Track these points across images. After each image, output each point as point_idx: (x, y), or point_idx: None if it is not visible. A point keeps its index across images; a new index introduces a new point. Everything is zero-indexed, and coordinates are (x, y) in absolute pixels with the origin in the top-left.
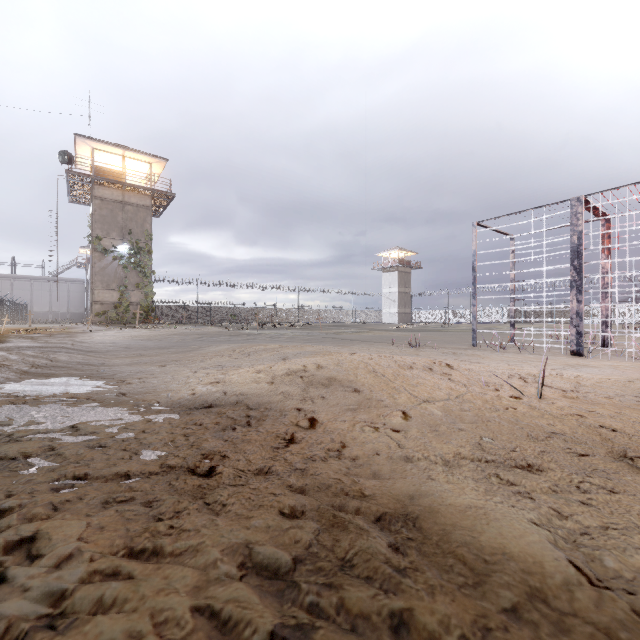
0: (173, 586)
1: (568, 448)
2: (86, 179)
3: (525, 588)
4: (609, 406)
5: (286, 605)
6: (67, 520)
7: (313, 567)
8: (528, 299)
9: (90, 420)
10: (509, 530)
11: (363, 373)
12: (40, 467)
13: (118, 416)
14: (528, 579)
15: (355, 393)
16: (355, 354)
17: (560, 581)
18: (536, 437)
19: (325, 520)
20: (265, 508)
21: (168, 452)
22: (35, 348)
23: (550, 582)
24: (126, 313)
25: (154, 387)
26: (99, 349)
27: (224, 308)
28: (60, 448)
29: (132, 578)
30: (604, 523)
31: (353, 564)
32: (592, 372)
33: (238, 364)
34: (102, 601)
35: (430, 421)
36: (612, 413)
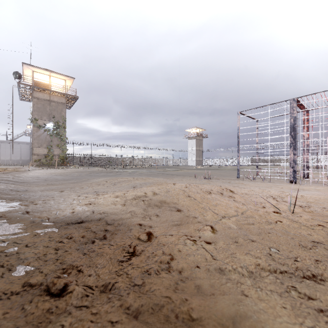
0: None
1: None
2: (29, 87)
3: None
4: None
5: None
6: None
7: None
8: (265, 153)
9: None
10: None
11: (182, 198)
12: None
13: (15, 231)
14: None
15: (178, 212)
16: (176, 184)
17: None
18: (305, 246)
19: None
20: None
21: (36, 267)
22: None
23: None
24: (51, 160)
25: (50, 207)
26: (28, 181)
27: (105, 157)
28: None
29: None
30: None
31: None
32: (308, 193)
33: (106, 190)
34: None
35: (230, 234)
36: None
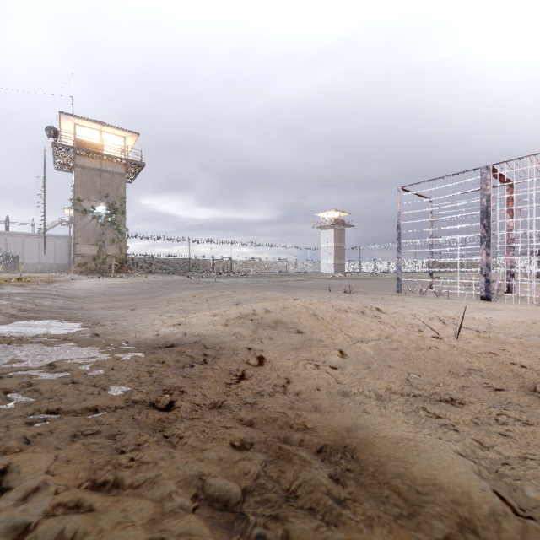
0: (130, 519)
1: (485, 383)
2: (69, 150)
3: (456, 519)
4: (517, 345)
5: (235, 537)
6: (37, 453)
7: (260, 498)
8: (444, 252)
9: (66, 358)
10: (438, 461)
11: (305, 316)
12: (18, 402)
13: (91, 355)
14: (458, 510)
15: (298, 334)
16: (298, 300)
17: (487, 512)
18: (457, 373)
19: (272, 452)
20: (218, 441)
21: (133, 388)
22: (23, 294)
23: (478, 513)
24: (103, 264)
25: (124, 328)
26: (79, 295)
27: (187, 260)
28: (37, 384)
29: (93, 510)
30: (522, 454)
31: (297, 495)
32: (500, 315)
33: (197, 308)
34: (63, 535)
35: (364, 359)
36: (521, 351)
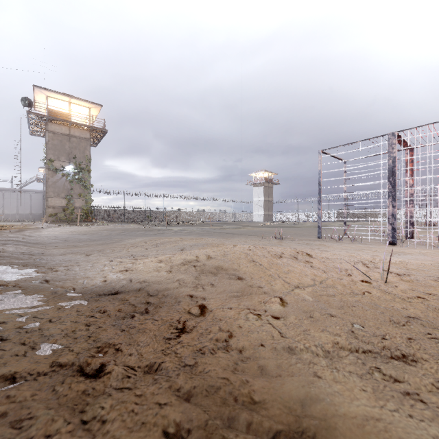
0: None
1: (428, 334)
2: (42, 118)
3: None
4: None
5: None
6: None
7: None
8: (356, 205)
9: (6, 308)
10: None
11: (244, 263)
12: None
13: (33, 304)
14: None
15: (239, 281)
16: (237, 246)
17: None
18: (397, 322)
19: None
20: (147, 429)
21: (65, 345)
22: None
23: None
24: (72, 214)
25: (75, 274)
26: (43, 241)
27: (143, 211)
28: None
29: None
30: None
31: None
32: (410, 258)
33: (146, 254)
34: None
35: (304, 307)
36: None
